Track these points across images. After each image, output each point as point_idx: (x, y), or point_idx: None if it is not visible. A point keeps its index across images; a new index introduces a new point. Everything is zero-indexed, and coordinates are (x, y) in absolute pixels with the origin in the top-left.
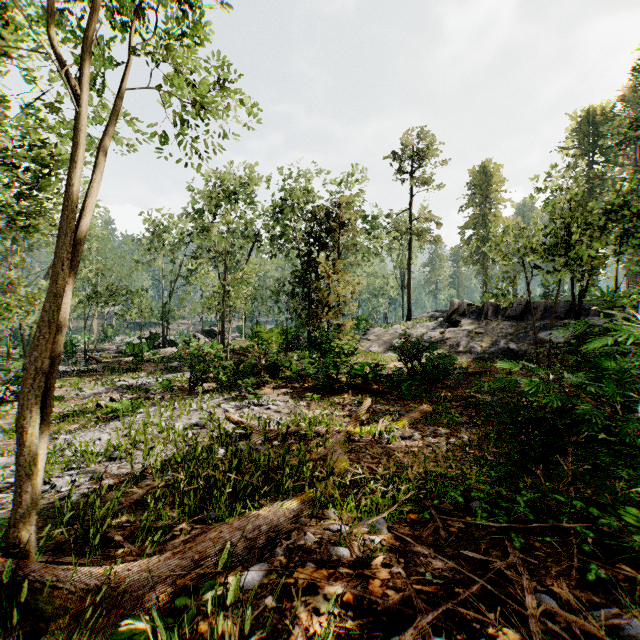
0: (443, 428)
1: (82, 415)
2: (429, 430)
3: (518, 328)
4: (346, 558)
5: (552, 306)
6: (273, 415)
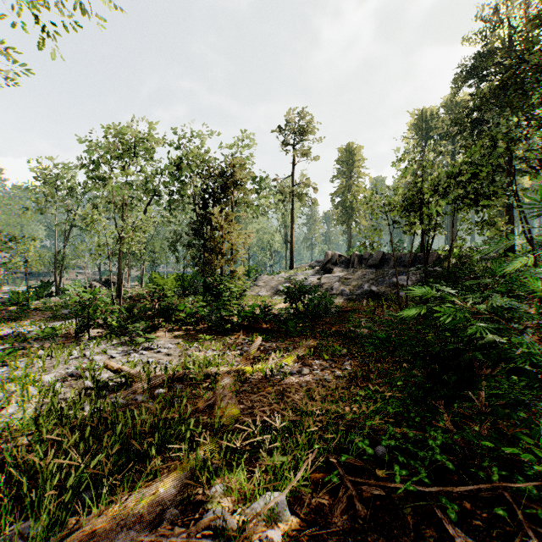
0: (327, 361)
1: None
2: (315, 364)
3: (377, 274)
4: None
5: (401, 257)
6: (163, 358)
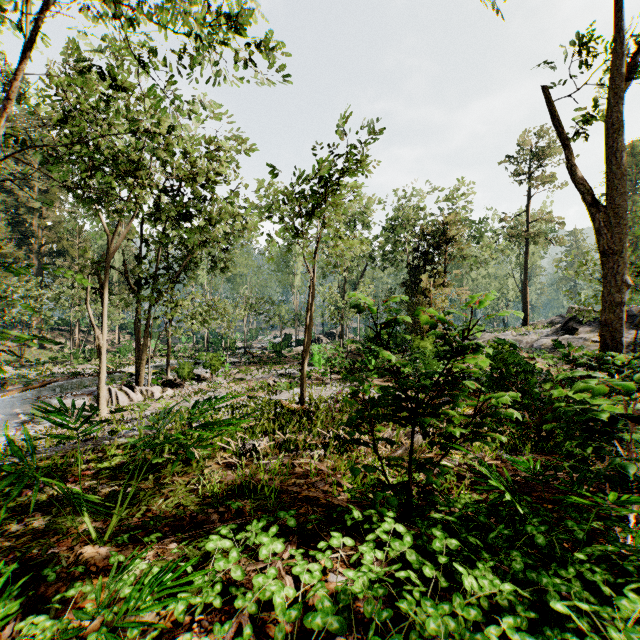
0: None
1: (262, 389)
2: None
3: None
4: None
5: None
6: None
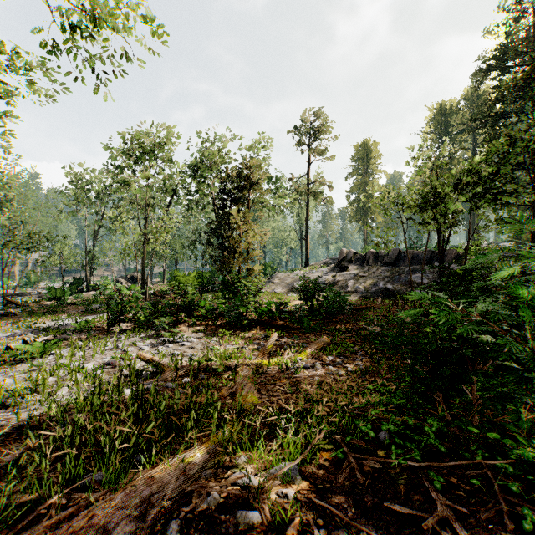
0: (340, 357)
1: None
2: (328, 359)
3: (393, 272)
4: (256, 526)
5: (418, 254)
6: (187, 351)
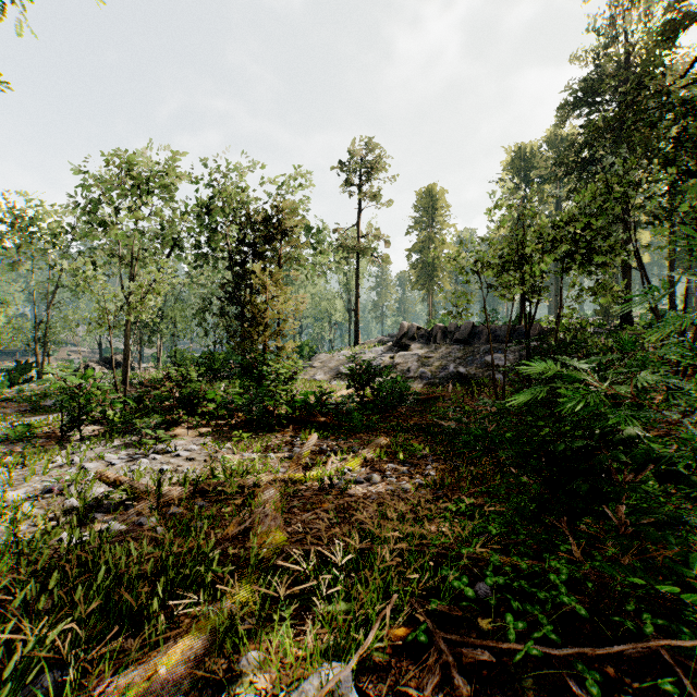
0: (405, 464)
1: None
2: (389, 468)
3: (466, 352)
4: None
5: (496, 330)
6: (182, 465)
